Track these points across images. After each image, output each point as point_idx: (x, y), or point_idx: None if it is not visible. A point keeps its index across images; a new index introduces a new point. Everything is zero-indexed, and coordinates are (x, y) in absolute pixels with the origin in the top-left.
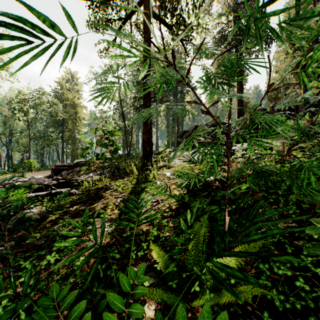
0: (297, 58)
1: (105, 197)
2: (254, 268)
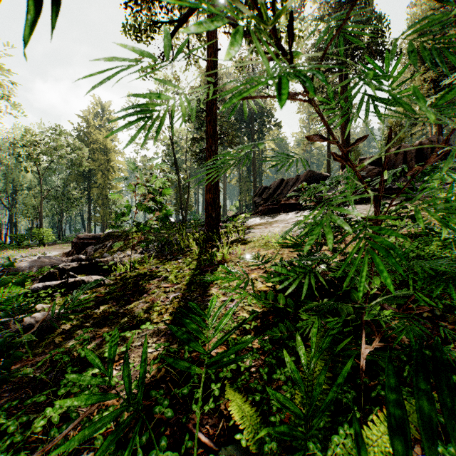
0: (453, 74)
1: (150, 291)
2: (419, 444)
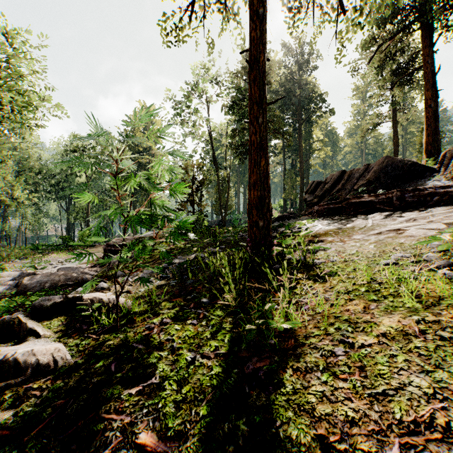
0: None
1: None
2: None
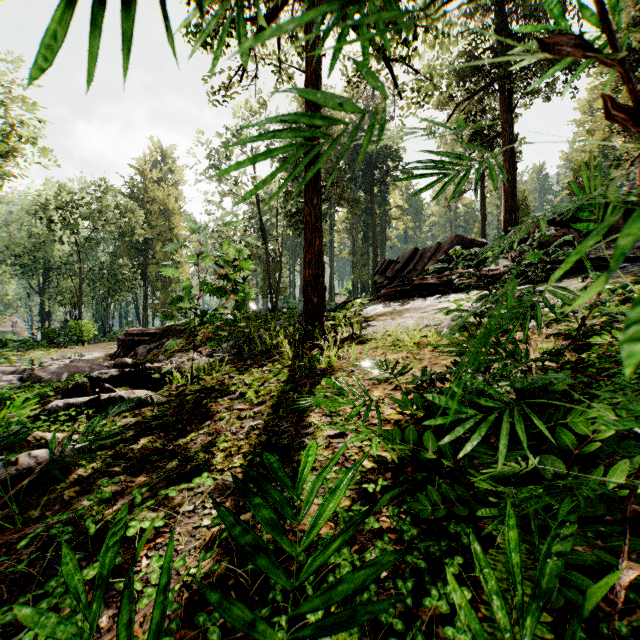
0: None
1: (216, 415)
2: None
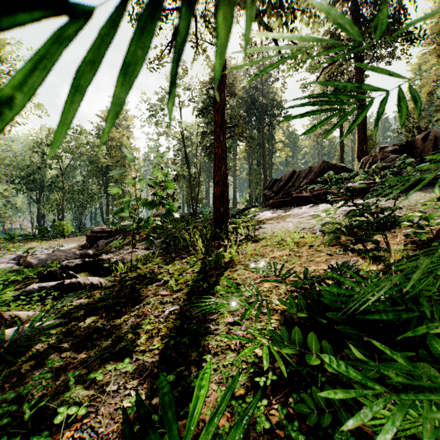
0: None
1: (145, 300)
2: None
